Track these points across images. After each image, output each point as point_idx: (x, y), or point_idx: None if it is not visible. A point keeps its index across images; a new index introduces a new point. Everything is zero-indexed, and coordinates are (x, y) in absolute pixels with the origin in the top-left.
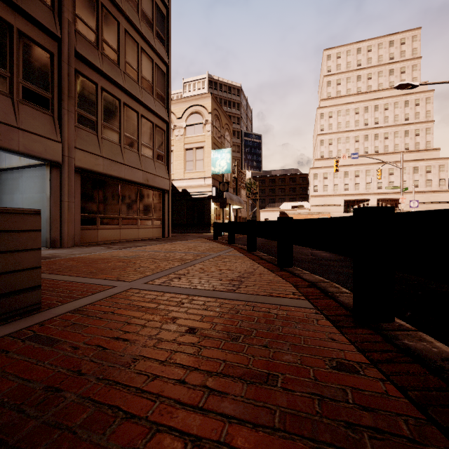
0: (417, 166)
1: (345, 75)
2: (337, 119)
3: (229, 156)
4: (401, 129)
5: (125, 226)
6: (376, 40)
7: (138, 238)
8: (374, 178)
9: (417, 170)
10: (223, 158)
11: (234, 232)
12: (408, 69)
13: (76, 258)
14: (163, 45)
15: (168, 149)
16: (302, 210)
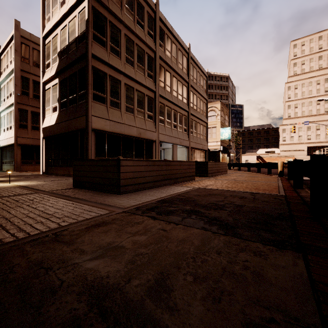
0: None
1: (308, 57)
2: (302, 89)
3: (230, 131)
4: None
5: None
6: None
7: None
8: None
9: None
10: (226, 132)
11: (240, 166)
12: None
13: None
14: (205, 93)
15: (207, 134)
16: (273, 154)
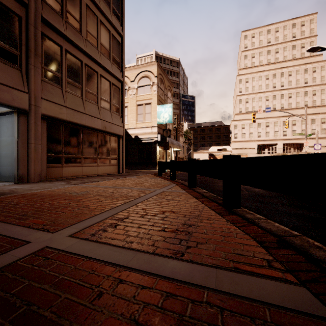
0: (314, 118)
1: (258, 50)
2: (252, 83)
3: (171, 110)
4: (302, 90)
5: (87, 165)
6: (282, 23)
7: (97, 174)
8: (281, 128)
9: (314, 122)
10: (166, 112)
11: (176, 169)
12: (307, 45)
13: (28, 194)
14: (118, 20)
15: (122, 103)
16: (226, 152)
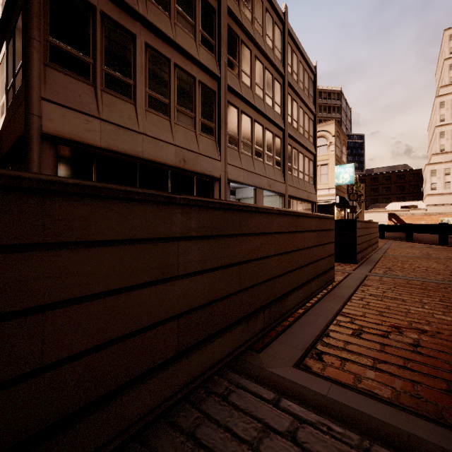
0: None
1: None
2: None
3: (352, 170)
4: None
5: None
6: None
7: None
8: None
9: None
10: (346, 172)
11: (384, 231)
12: None
13: None
14: (312, 102)
15: (315, 174)
16: (417, 210)
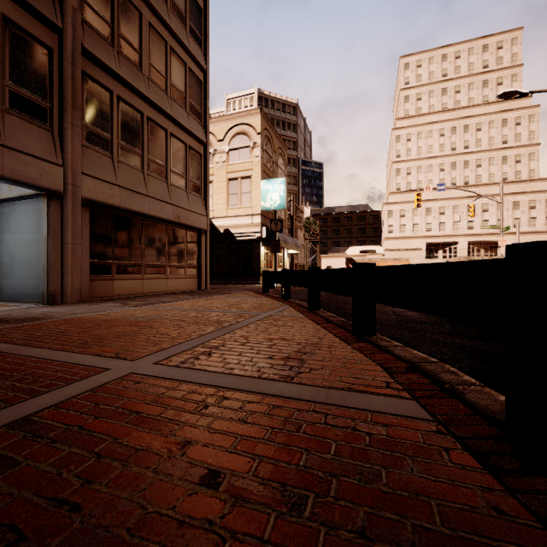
0: (518, 201)
1: (427, 88)
2: (417, 143)
3: (283, 188)
4: (498, 154)
5: (150, 276)
6: (466, 44)
7: (167, 291)
8: (464, 216)
9: (517, 206)
10: (275, 191)
11: (290, 284)
12: (507, 80)
13: (74, 320)
14: (199, 45)
15: (205, 178)
16: (374, 255)
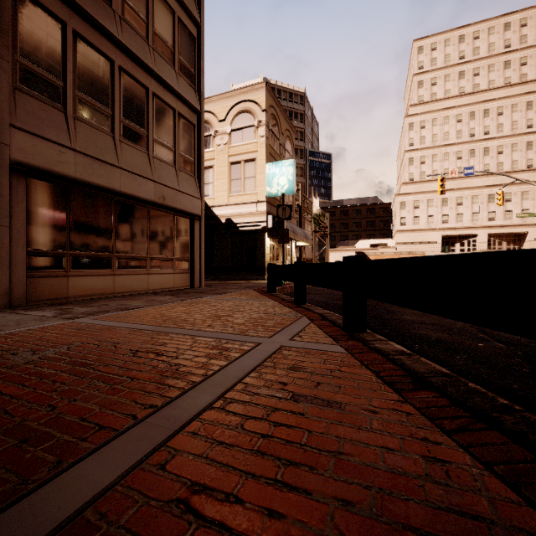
0: None
1: (443, 72)
2: (432, 130)
3: (292, 171)
4: (522, 140)
5: (124, 271)
6: (485, 23)
7: (148, 289)
8: (484, 206)
9: None
10: (283, 174)
11: (306, 282)
12: (531, 60)
13: None
14: None
15: (199, 154)
16: (386, 249)
